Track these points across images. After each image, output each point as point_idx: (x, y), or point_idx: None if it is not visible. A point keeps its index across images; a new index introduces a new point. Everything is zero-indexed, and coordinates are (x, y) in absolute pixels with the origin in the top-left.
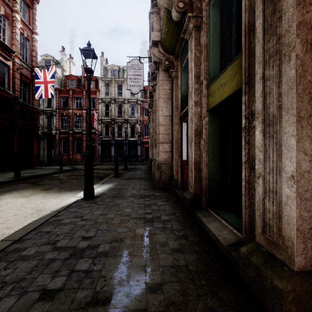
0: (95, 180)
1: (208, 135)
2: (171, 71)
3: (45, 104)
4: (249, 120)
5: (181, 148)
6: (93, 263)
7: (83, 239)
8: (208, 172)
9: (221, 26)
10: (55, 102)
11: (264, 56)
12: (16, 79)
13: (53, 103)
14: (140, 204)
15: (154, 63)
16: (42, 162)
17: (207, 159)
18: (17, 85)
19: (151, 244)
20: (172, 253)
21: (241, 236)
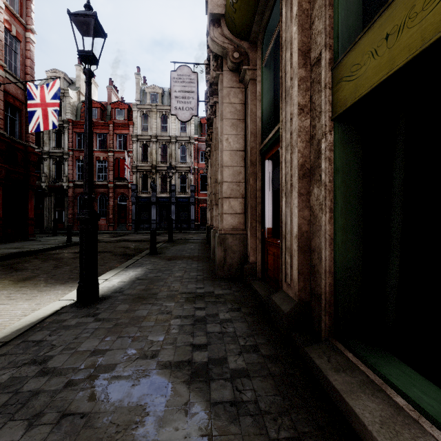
0: (117, 261)
1: (334, 173)
2: (245, 69)
3: (52, 143)
4: None
5: (262, 207)
6: None
7: None
8: (336, 257)
9: None
10: (68, 140)
11: None
12: None
13: (64, 142)
14: (185, 318)
15: (213, 58)
16: (47, 229)
17: (331, 227)
18: None
19: None
20: None
21: None
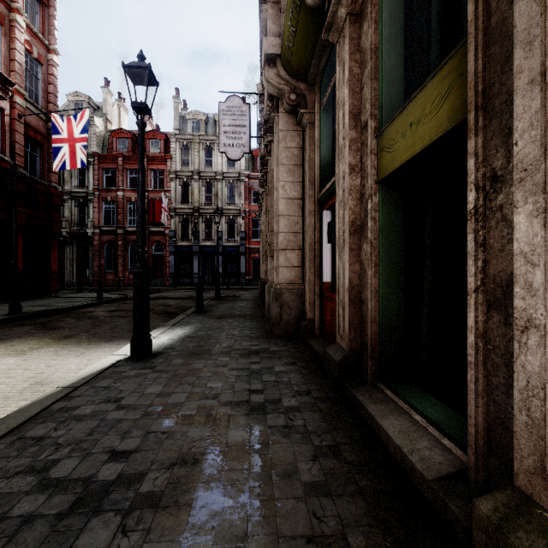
0: (160, 319)
1: (378, 232)
2: (302, 112)
3: (74, 181)
4: (486, 192)
5: (320, 260)
6: (122, 529)
7: (111, 458)
8: (380, 308)
9: (405, 11)
10: (93, 178)
11: (546, 22)
12: (18, 134)
13: (88, 180)
14: (241, 370)
15: (268, 99)
16: (68, 284)
17: (376, 281)
18: (20, 145)
19: (260, 471)
20: (307, 498)
21: (462, 457)
